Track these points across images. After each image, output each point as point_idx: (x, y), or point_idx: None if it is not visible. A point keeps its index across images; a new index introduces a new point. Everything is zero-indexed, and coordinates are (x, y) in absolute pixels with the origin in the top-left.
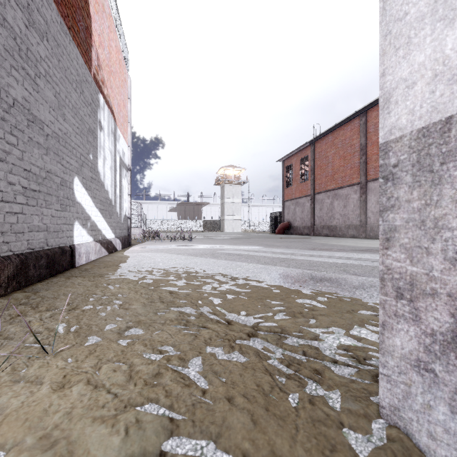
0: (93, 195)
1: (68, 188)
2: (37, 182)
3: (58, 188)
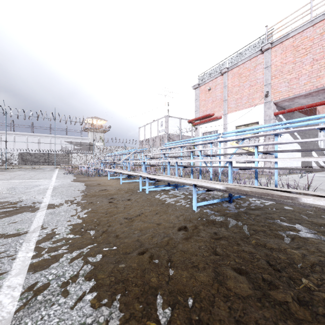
0: (316, 152)
1: (310, 153)
2: (306, 154)
3: (309, 153)
